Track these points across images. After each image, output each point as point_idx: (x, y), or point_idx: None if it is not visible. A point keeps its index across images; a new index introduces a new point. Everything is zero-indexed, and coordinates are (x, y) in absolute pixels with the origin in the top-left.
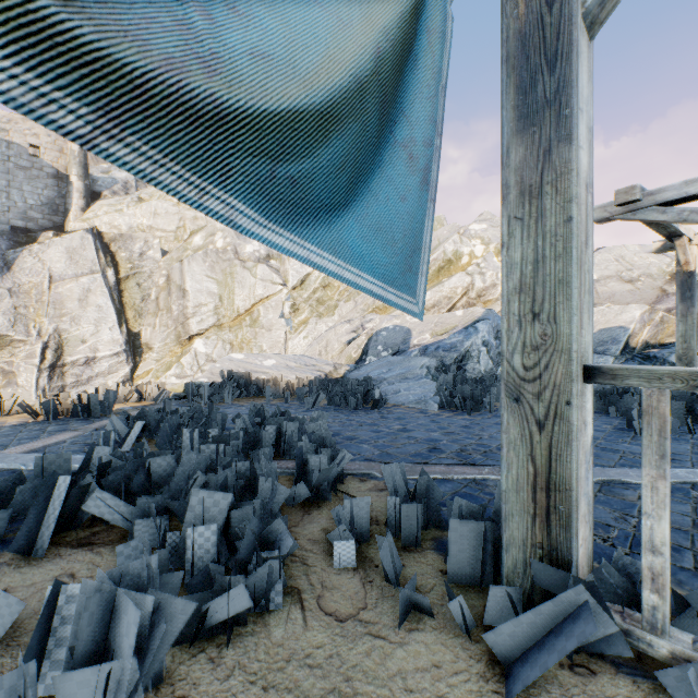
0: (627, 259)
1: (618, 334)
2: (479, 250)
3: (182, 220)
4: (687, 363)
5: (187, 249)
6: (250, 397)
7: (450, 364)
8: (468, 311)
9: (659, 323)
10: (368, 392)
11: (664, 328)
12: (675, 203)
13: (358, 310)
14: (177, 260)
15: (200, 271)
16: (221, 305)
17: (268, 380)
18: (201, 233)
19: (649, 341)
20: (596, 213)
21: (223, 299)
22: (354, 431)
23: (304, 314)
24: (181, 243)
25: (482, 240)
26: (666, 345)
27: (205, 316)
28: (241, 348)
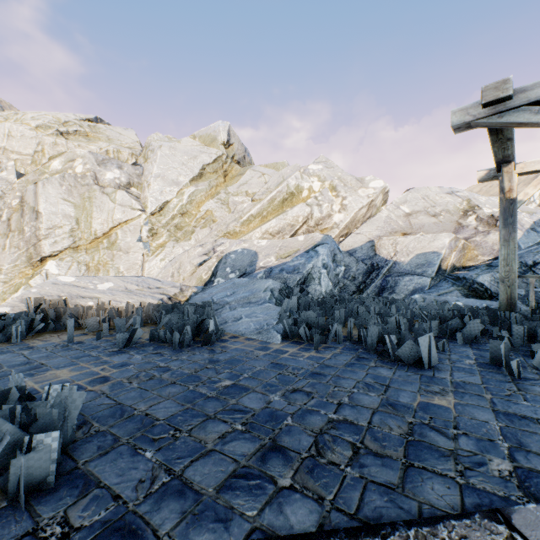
0: (431, 197)
1: (433, 258)
2: (316, 186)
3: (40, 145)
4: (509, 285)
5: (44, 172)
6: (60, 330)
7: (294, 287)
8: (309, 236)
9: (461, 249)
10: (202, 321)
11: (465, 254)
12: None
13: (212, 235)
14: (33, 182)
15: (55, 193)
16: (78, 228)
17: (90, 307)
18: (60, 158)
19: (455, 265)
20: (456, 116)
21: (80, 222)
22: (155, 400)
23: (162, 238)
24: (39, 167)
25: (319, 178)
26: (468, 267)
27: (59, 238)
28: (97, 269)
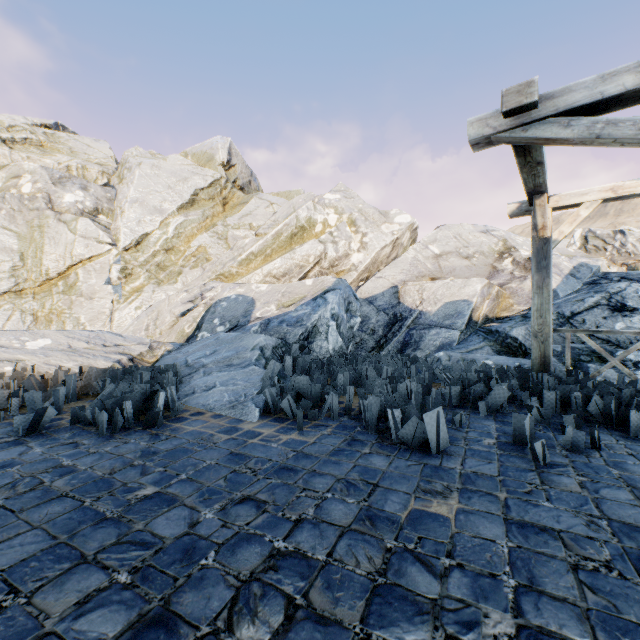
0: (464, 236)
1: (463, 307)
2: (333, 219)
3: None
4: (543, 341)
5: None
6: None
7: (292, 343)
8: (318, 280)
9: (495, 297)
10: (154, 393)
11: (499, 303)
12: (581, 114)
13: (204, 277)
14: None
15: None
16: (23, 266)
17: (1, 375)
18: None
19: (488, 315)
20: (474, 128)
21: (25, 257)
22: (11, 531)
23: (139, 280)
24: None
25: (336, 210)
26: (502, 319)
27: None
28: (49, 320)
